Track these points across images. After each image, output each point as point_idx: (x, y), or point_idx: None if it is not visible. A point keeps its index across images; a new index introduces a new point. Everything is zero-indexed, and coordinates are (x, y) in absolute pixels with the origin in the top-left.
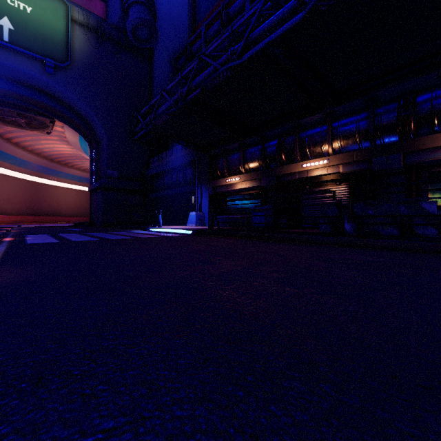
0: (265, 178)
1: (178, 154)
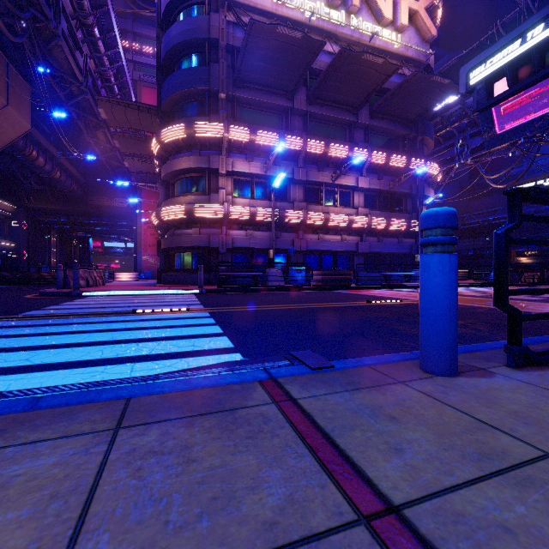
0: (542, 259)
1: (476, 242)
